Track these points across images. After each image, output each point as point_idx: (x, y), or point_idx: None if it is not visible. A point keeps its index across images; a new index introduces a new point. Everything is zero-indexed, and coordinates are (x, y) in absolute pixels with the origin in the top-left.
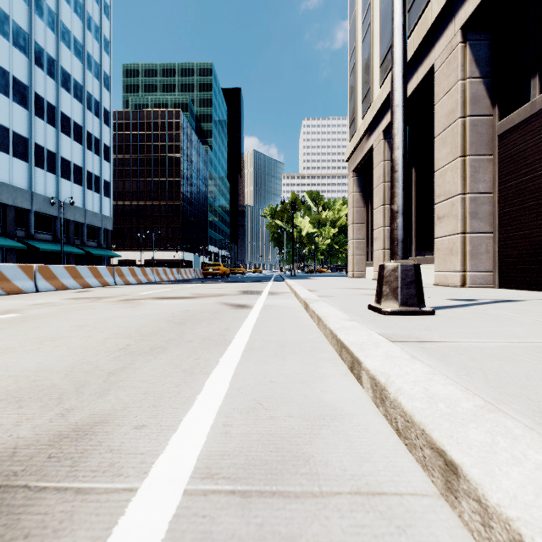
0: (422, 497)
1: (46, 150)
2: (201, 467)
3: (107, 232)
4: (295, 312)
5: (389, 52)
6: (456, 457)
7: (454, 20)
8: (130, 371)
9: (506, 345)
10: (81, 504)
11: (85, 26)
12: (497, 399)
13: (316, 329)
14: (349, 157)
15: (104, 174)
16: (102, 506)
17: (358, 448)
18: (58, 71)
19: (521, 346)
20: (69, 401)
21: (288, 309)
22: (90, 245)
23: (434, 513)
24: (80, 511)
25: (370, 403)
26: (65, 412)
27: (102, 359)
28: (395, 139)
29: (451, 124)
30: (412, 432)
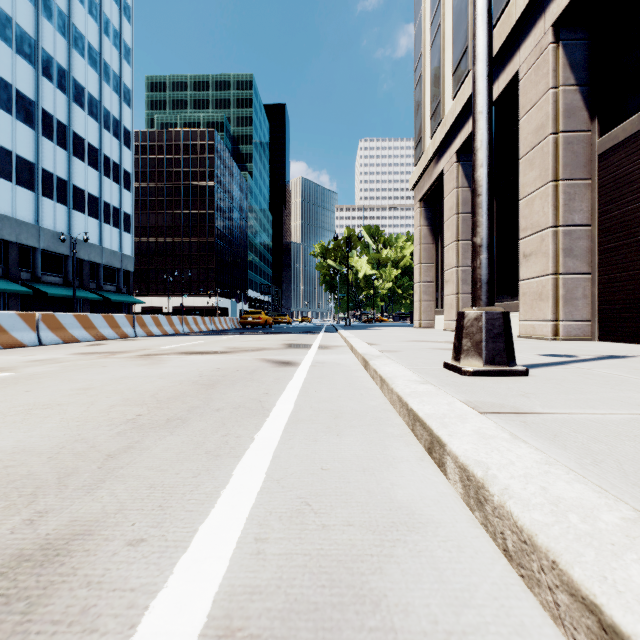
0: None
1: (55, 177)
2: (217, 615)
3: (127, 274)
4: (352, 371)
5: (464, 57)
6: (621, 621)
7: (544, 16)
8: (136, 452)
9: (634, 418)
10: None
11: (102, 31)
12: None
13: (379, 394)
14: (415, 183)
15: (124, 206)
16: None
17: (451, 581)
18: (70, 84)
19: None
20: (45, 499)
21: (343, 367)
22: (107, 289)
23: None
24: None
25: (460, 503)
26: (36, 517)
27: (101, 435)
28: (477, 154)
29: (540, 142)
30: (532, 560)
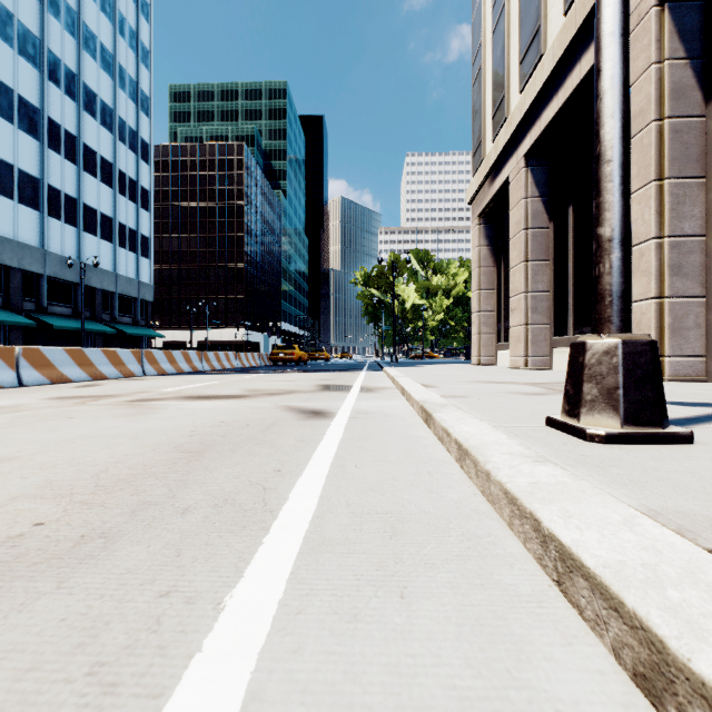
0: None
1: (63, 194)
2: None
3: (145, 304)
4: (408, 428)
5: (535, 40)
6: None
7: None
8: None
9: None
10: None
11: (117, 30)
12: None
13: (458, 473)
14: (473, 196)
15: (142, 228)
16: None
17: None
18: (80, 89)
19: None
20: None
21: (394, 420)
22: (123, 321)
23: None
24: None
25: None
26: None
27: None
28: (605, 99)
29: (639, 133)
30: None
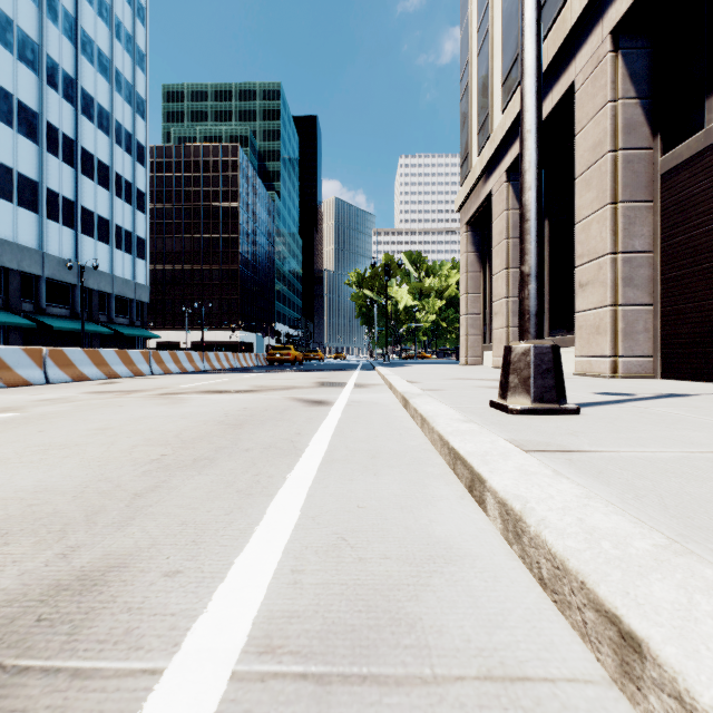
0: (585, 685)
1: (61, 197)
2: (257, 635)
3: (141, 305)
4: (391, 411)
5: (515, 66)
6: (637, 627)
7: (601, 22)
8: (164, 491)
9: (684, 455)
10: (78, 695)
11: (113, 34)
12: (684, 534)
13: (419, 434)
14: (461, 205)
15: (138, 229)
16: (108, 698)
17: (486, 606)
18: (78, 93)
19: (705, 458)
20: (76, 535)
21: (381, 406)
22: (119, 322)
23: (606, 712)
24: (75, 706)
25: (499, 538)
26: (68, 552)
27: (126, 475)
28: (525, 176)
29: (598, 161)
30: (564, 584)
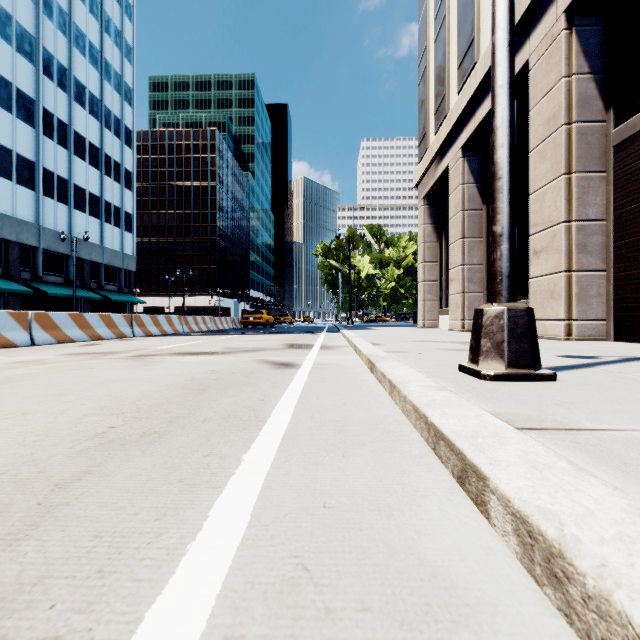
0: None
1: (56, 176)
2: None
3: (129, 274)
4: (357, 374)
5: (470, 49)
6: None
7: (556, 2)
8: (93, 480)
9: None
10: None
11: (103, 29)
12: None
13: (388, 401)
14: (418, 181)
15: (126, 205)
16: None
17: None
18: (71, 82)
19: None
20: None
21: (347, 369)
22: (109, 289)
23: None
24: None
25: (517, 568)
26: None
27: (58, 455)
28: (497, 133)
29: (552, 134)
30: None
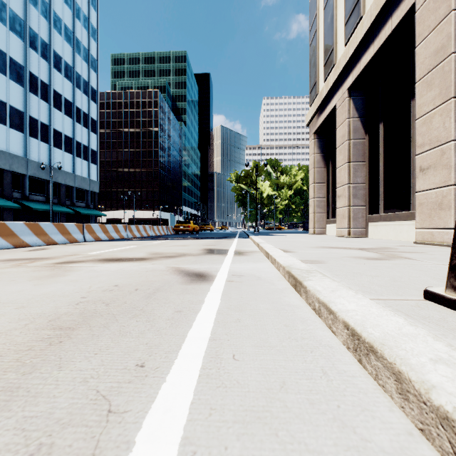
0: None
1: (39, 122)
2: None
3: (94, 194)
4: (280, 294)
5: (357, 7)
6: None
7: None
8: None
9: None
10: None
11: (75, 16)
12: None
13: (359, 373)
14: (310, 120)
15: (92, 144)
16: None
17: None
18: (51, 54)
19: None
20: None
21: (265, 284)
22: (79, 205)
23: None
24: None
25: None
26: None
27: None
28: None
29: (441, 63)
30: None
